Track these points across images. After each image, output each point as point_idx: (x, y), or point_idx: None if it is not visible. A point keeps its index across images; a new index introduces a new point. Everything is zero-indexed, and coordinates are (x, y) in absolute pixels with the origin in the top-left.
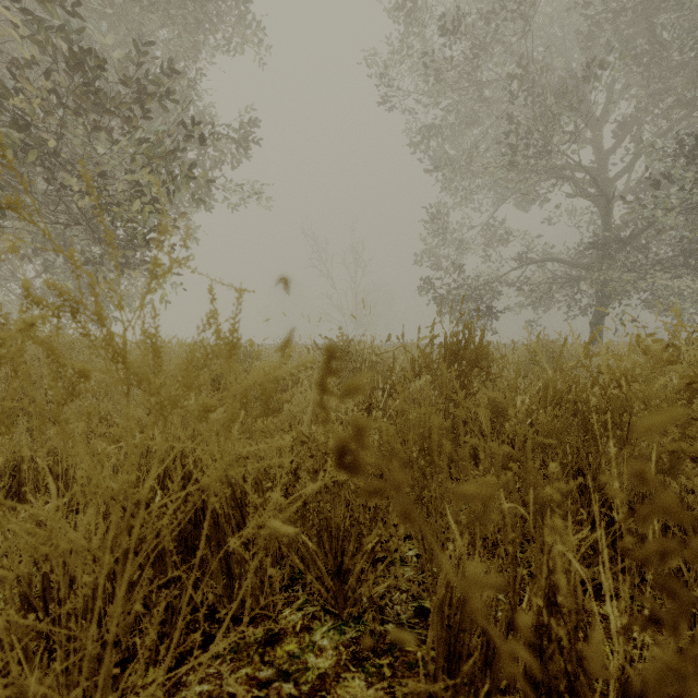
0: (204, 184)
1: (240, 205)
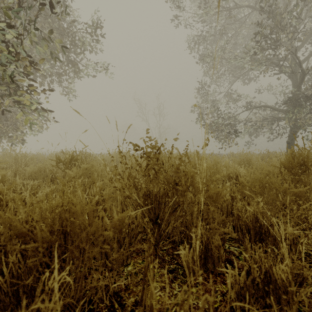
0: (62, 48)
1: (96, 76)
